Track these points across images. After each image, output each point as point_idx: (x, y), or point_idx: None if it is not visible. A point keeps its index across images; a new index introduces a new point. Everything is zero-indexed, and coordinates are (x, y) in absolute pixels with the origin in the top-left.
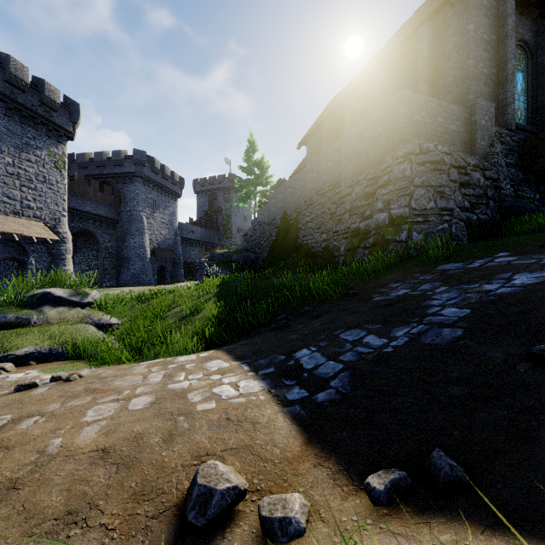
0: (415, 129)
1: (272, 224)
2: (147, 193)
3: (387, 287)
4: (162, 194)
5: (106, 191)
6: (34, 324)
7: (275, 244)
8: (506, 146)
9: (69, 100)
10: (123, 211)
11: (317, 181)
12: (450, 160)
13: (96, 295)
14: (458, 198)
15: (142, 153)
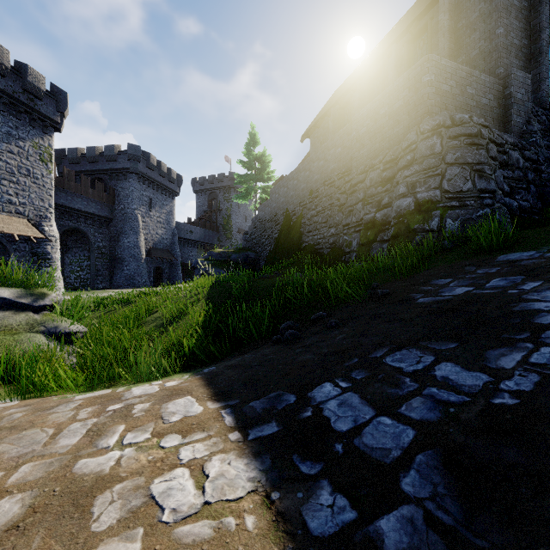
0: (443, 101)
1: (273, 220)
2: (142, 191)
3: (430, 284)
4: (158, 192)
5: (98, 187)
6: None
7: (277, 242)
8: (542, 126)
9: (56, 88)
10: (116, 209)
11: (323, 170)
12: (489, 134)
13: (58, 297)
14: (500, 179)
15: (137, 148)
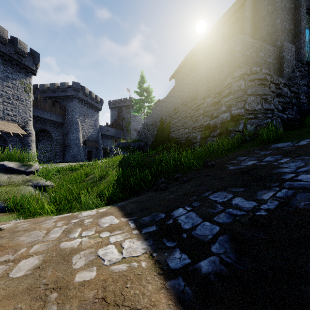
0: (246, 60)
1: (154, 124)
2: (81, 108)
3: (236, 160)
4: (90, 108)
5: (56, 106)
6: None
7: (156, 136)
8: (301, 73)
9: (33, 51)
10: (66, 118)
11: (181, 97)
12: (270, 78)
13: (38, 167)
14: (276, 103)
15: (78, 84)
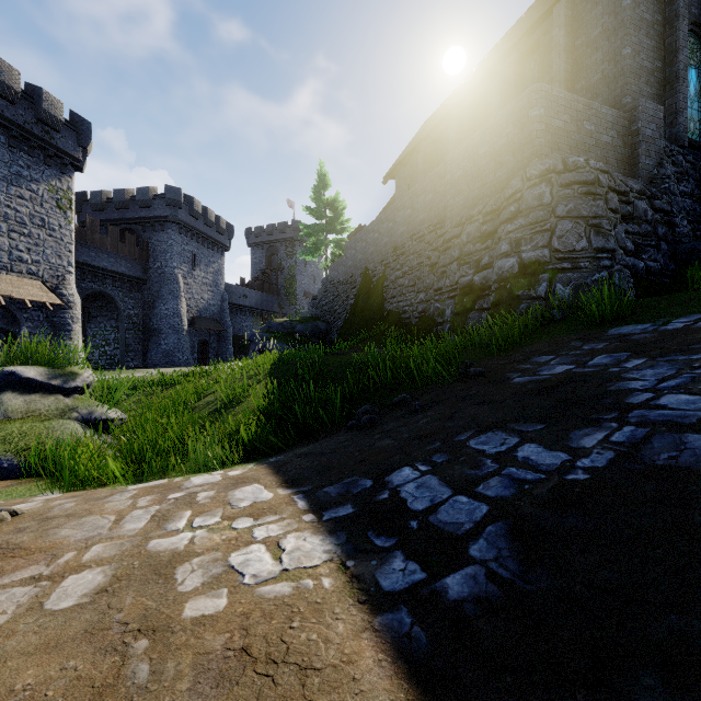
0: (555, 140)
1: (349, 283)
2: (184, 244)
3: (530, 362)
4: (204, 246)
5: (128, 240)
6: None
7: (353, 310)
8: (678, 169)
9: (76, 116)
10: (151, 268)
11: (411, 221)
12: (608, 181)
13: (90, 377)
14: (621, 235)
15: (177, 191)
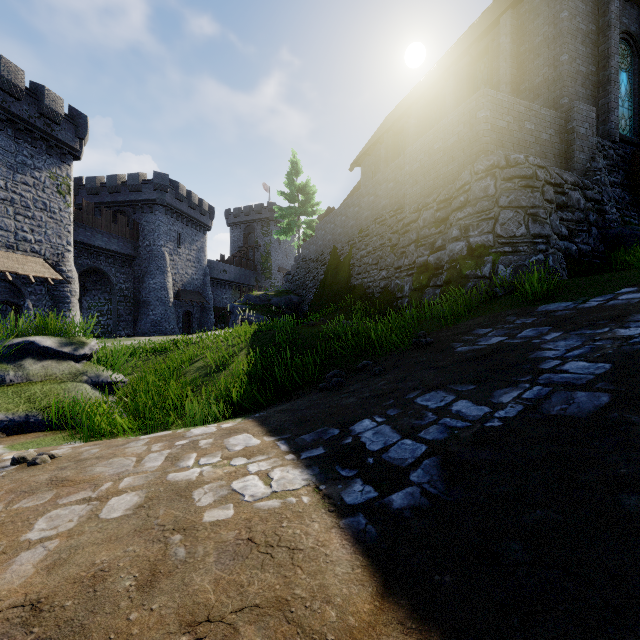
0: (499, 138)
1: (319, 260)
2: (170, 225)
3: (471, 334)
4: (188, 226)
5: (120, 221)
6: (10, 382)
7: (323, 285)
8: (609, 162)
9: (75, 111)
10: (141, 246)
11: (374, 207)
12: (545, 175)
13: (96, 346)
14: (555, 223)
15: (164, 177)
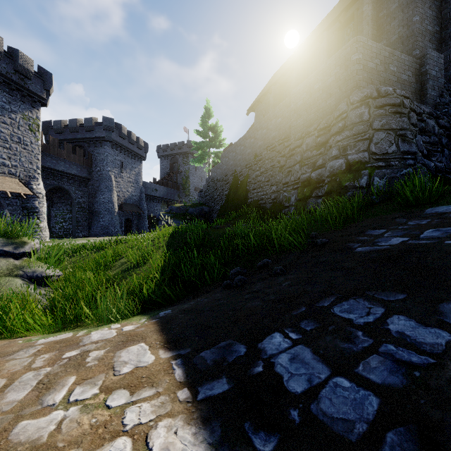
0: (369, 76)
1: (224, 180)
2: (115, 155)
3: (365, 234)
4: (128, 157)
5: (78, 153)
6: None
7: (227, 198)
8: None
9: (42, 69)
10: (93, 171)
11: (266, 137)
12: (410, 104)
13: (36, 245)
14: (420, 142)
15: (110, 120)
